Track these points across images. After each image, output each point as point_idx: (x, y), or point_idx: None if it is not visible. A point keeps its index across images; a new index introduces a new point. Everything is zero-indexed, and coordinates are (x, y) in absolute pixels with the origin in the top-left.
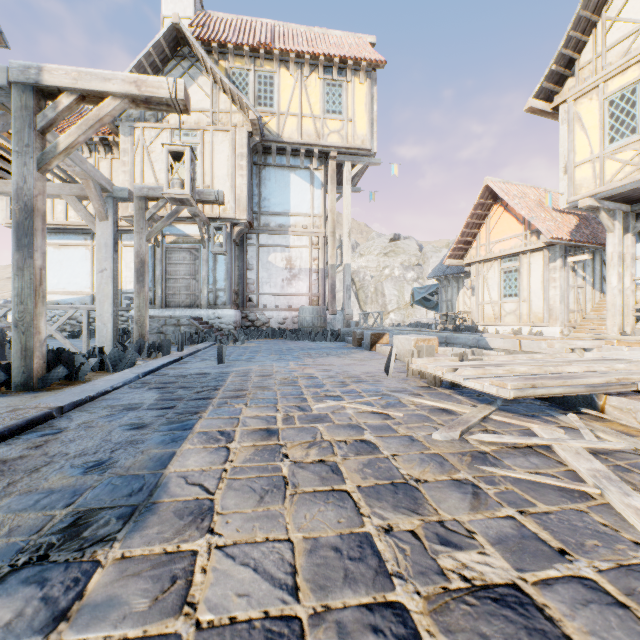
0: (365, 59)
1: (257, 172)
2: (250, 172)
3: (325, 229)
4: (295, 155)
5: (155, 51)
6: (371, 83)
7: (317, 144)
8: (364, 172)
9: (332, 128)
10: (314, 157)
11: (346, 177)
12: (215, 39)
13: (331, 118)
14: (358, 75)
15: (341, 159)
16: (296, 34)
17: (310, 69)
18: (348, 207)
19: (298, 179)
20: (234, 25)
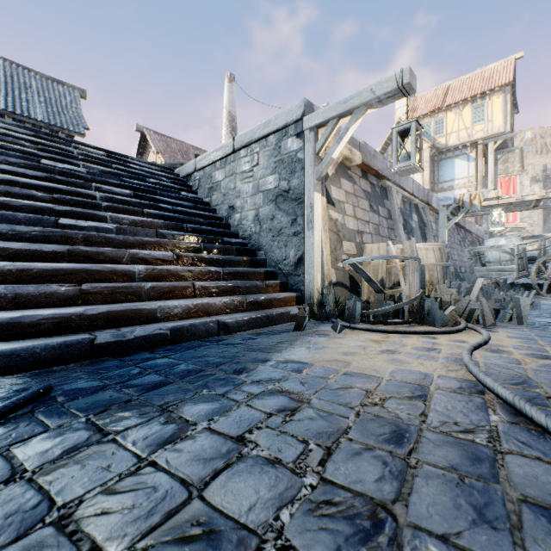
0: (496, 87)
1: (436, 164)
2: (430, 167)
3: (476, 182)
4: (457, 149)
5: (390, 135)
6: (505, 94)
7: (467, 141)
8: (512, 140)
9: (477, 130)
10: (467, 147)
11: (489, 151)
12: (414, 117)
13: (476, 125)
14: (495, 94)
15: (486, 142)
16: (462, 84)
17: (464, 106)
18: (490, 167)
19: (459, 161)
20: (426, 99)
